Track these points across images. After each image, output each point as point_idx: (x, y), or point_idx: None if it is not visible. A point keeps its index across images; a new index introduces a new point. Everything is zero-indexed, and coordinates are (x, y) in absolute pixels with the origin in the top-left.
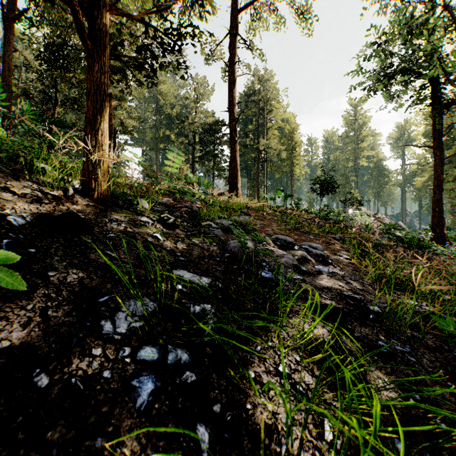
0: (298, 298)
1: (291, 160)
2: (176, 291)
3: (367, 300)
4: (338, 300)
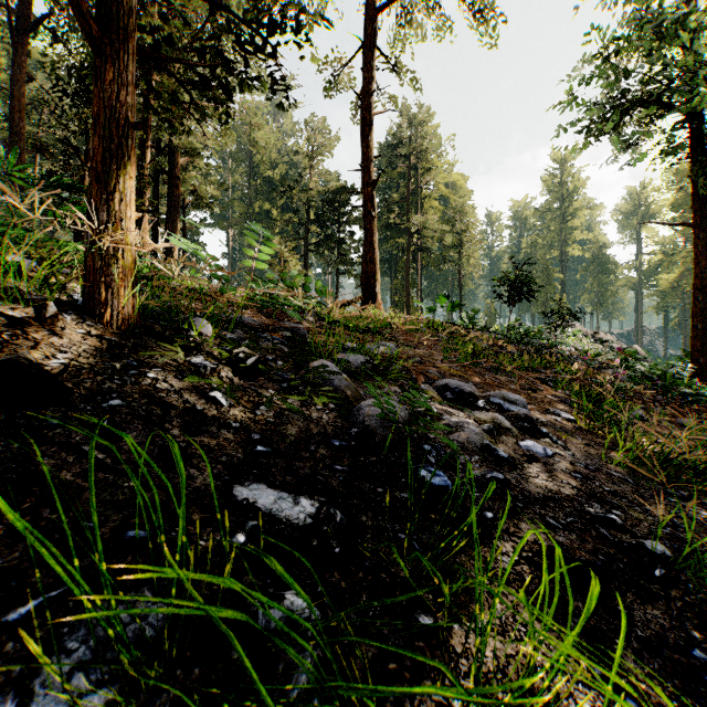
0: (503, 531)
1: (460, 248)
2: (227, 560)
3: (631, 520)
4: (580, 529)
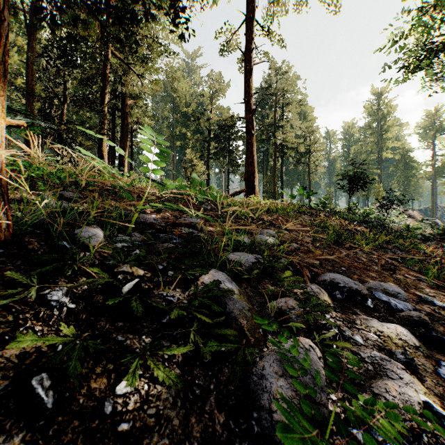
0: None
1: (309, 154)
2: None
3: None
4: None
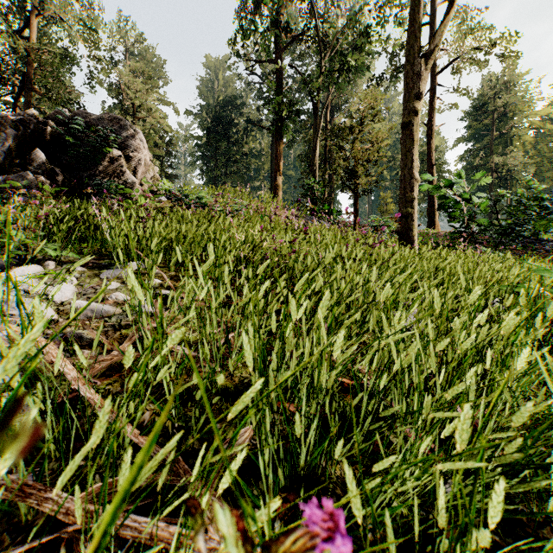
0: None
1: None
2: None
3: None
4: None
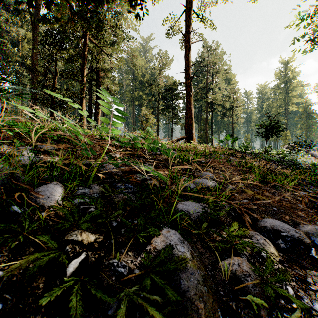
0: None
1: (232, 109)
2: None
3: None
4: None
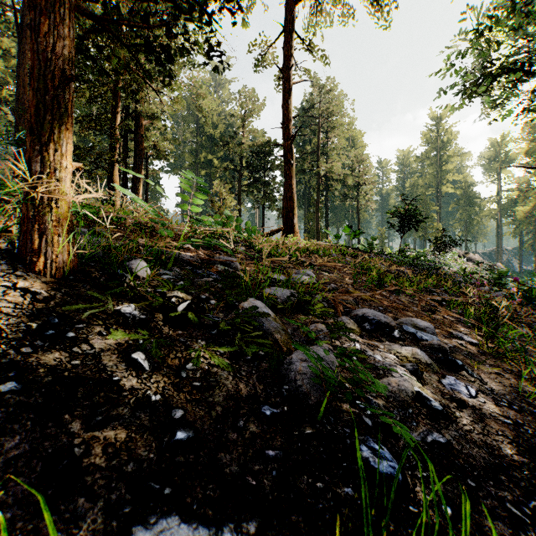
0: None
1: (358, 187)
2: None
3: None
4: None
